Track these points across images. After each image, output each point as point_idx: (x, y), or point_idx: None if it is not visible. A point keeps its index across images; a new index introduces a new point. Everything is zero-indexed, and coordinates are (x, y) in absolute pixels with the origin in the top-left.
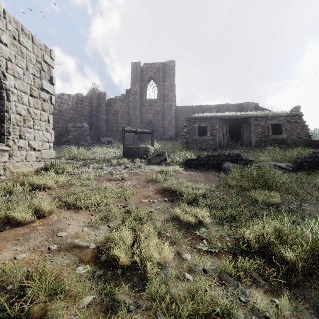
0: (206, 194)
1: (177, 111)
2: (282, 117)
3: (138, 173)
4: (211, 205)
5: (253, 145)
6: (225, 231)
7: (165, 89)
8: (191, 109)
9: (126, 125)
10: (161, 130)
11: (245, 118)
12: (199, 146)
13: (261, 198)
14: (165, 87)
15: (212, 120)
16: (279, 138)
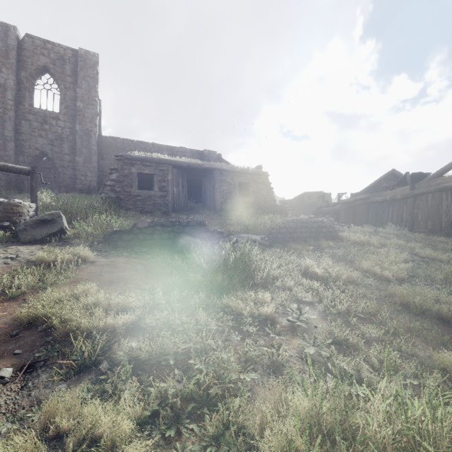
0: (142, 320)
1: (102, 143)
2: (249, 175)
3: None
4: (152, 354)
5: (219, 208)
6: None
7: (77, 100)
8: (128, 145)
9: None
10: (69, 173)
11: (208, 169)
12: (139, 206)
13: (247, 308)
14: (77, 96)
15: (162, 165)
16: (246, 201)
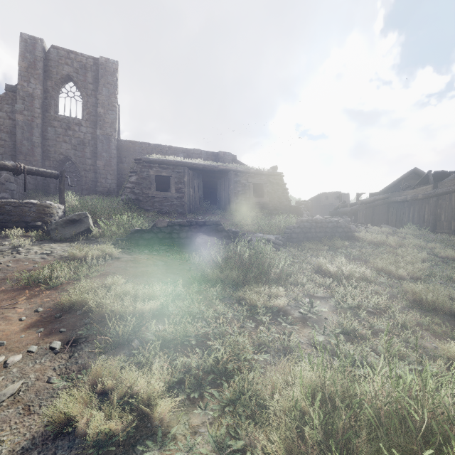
0: (165, 307)
1: (121, 147)
2: (264, 176)
3: (3, 265)
4: (175, 335)
5: (233, 209)
6: (209, 435)
7: (98, 106)
8: (145, 148)
9: (6, 159)
10: (91, 176)
11: (223, 171)
12: (157, 207)
13: (261, 300)
14: (98, 102)
15: (179, 168)
16: (261, 201)
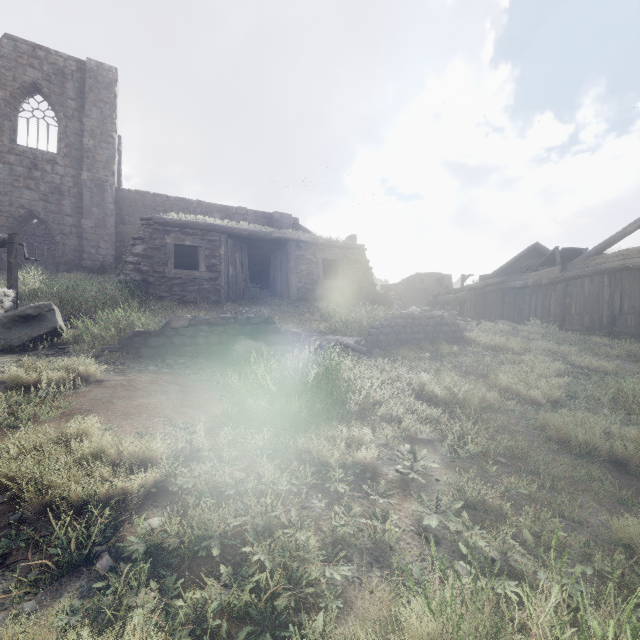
0: (172, 478)
1: (122, 200)
2: (338, 249)
3: None
4: (184, 537)
5: (294, 297)
6: None
7: (84, 135)
8: (162, 203)
9: None
10: (72, 243)
11: (279, 241)
12: (177, 293)
13: (336, 455)
14: (84, 129)
15: (211, 234)
16: (334, 286)
